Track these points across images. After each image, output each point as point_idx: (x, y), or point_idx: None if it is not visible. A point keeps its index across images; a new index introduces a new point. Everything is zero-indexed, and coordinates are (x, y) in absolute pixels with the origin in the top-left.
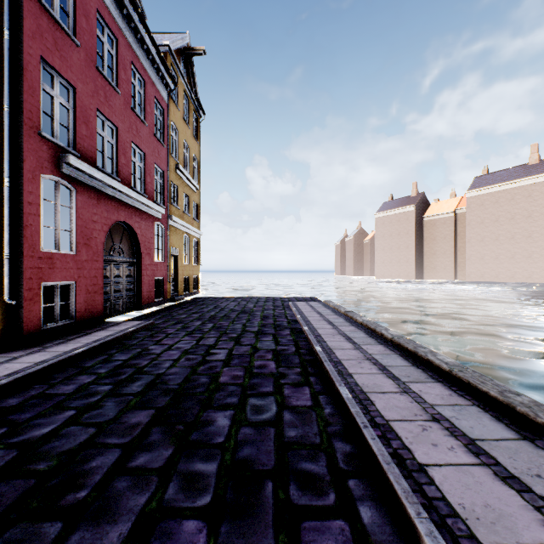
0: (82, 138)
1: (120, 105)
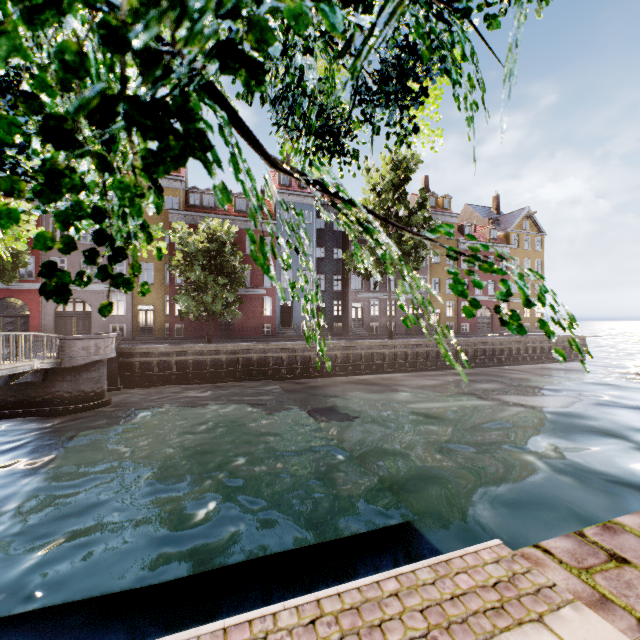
0: (470, 290)
1: (482, 273)
